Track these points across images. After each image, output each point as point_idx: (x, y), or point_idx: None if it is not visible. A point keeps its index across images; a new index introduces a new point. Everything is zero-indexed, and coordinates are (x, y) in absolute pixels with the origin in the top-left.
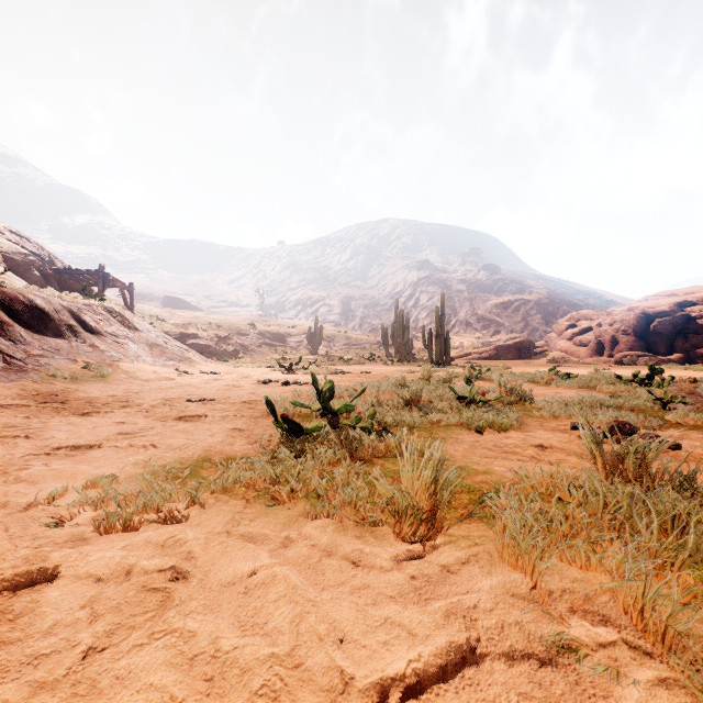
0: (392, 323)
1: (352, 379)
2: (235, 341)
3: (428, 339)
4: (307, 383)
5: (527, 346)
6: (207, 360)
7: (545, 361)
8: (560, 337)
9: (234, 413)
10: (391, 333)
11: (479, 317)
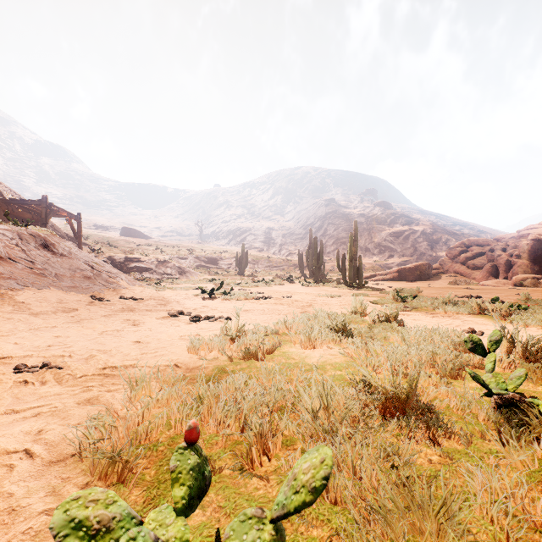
0: (307, 249)
1: (273, 308)
2: (173, 264)
3: (342, 263)
4: (221, 317)
5: (427, 269)
6: (135, 284)
7: (445, 283)
8: (454, 261)
9: (30, 431)
10: (306, 257)
11: (376, 244)
